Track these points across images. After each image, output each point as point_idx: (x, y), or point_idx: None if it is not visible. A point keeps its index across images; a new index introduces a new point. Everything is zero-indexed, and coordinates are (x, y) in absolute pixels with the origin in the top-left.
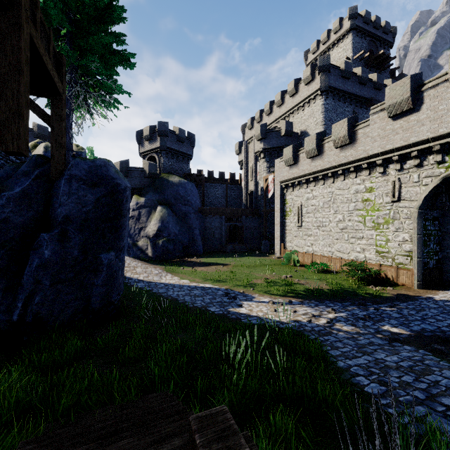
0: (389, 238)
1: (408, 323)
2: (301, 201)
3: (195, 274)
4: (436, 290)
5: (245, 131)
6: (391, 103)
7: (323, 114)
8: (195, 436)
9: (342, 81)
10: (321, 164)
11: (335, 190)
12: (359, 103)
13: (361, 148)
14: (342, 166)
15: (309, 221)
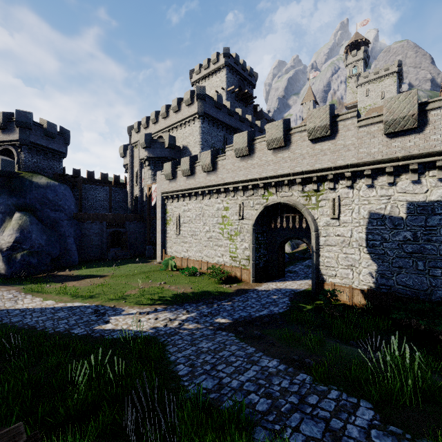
0: (238, 246)
1: (234, 313)
2: (179, 212)
3: (64, 292)
4: (262, 283)
5: (131, 133)
6: (237, 147)
7: (200, 136)
8: None
9: (216, 111)
10: (194, 183)
11: (204, 206)
12: (229, 130)
13: (220, 175)
14: (208, 187)
15: (185, 230)
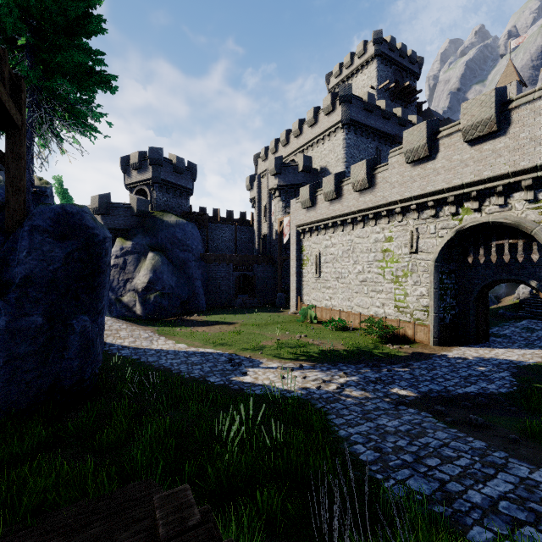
0: (408, 292)
1: (418, 384)
2: (320, 249)
3: (195, 336)
4: (451, 347)
5: (258, 162)
6: (409, 148)
7: (344, 150)
8: (156, 512)
9: (365, 115)
10: (340, 208)
11: (355, 238)
12: (383, 139)
13: (380, 193)
14: (362, 212)
15: (327, 272)
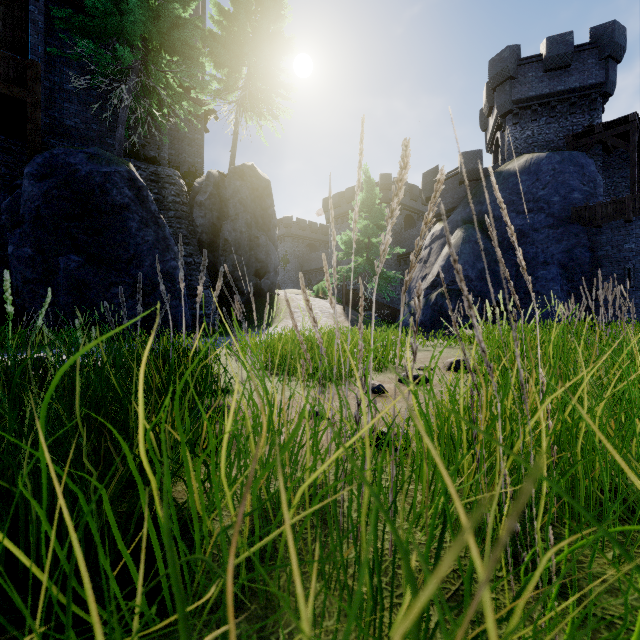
0: None
1: None
2: None
3: None
4: None
5: None
6: None
7: None
8: None
9: None
10: None
11: None
12: None
13: None
14: None
15: None
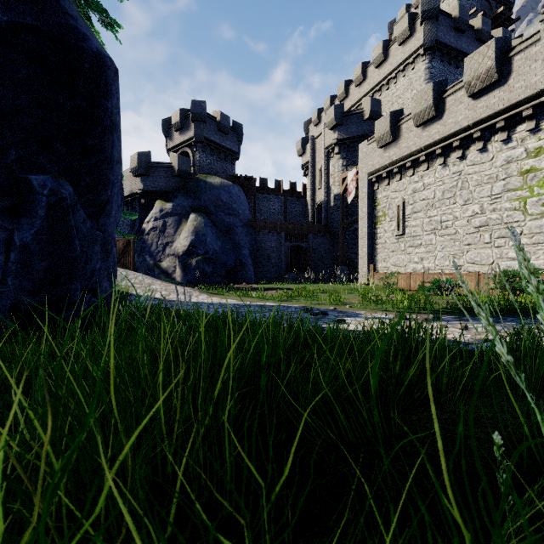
0: None
1: None
2: (404, 197)
3: (246, 296)
4: None
5: (308, 129)
6: None
7: (426, 83)
8: None
9: (455, 36)
10: (441, 129)
11: (466, 167)
12: None
13: (522, 82)
14: (482, 123)
15: (416, 225)
